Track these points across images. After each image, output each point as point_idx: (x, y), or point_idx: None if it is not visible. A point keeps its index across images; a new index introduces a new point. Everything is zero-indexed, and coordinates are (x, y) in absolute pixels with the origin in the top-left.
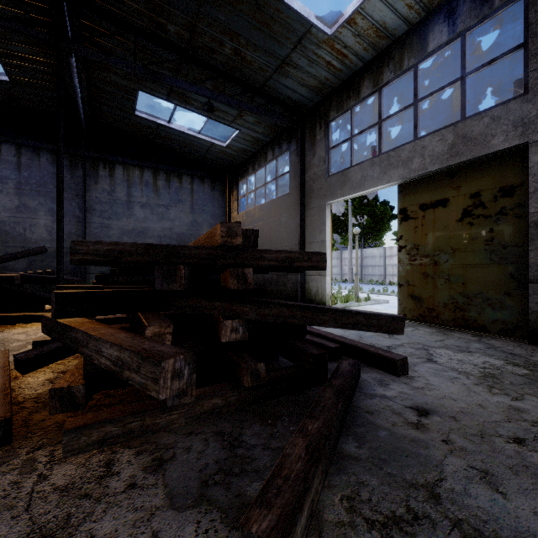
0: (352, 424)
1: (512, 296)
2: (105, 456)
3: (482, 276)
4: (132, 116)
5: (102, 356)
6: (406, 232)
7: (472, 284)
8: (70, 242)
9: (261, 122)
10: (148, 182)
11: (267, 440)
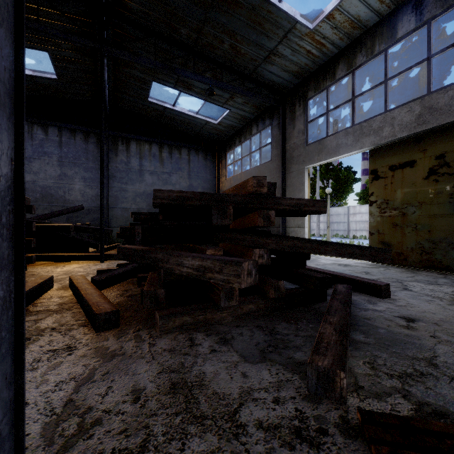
0: (356, 325)
1: None
2: (186, 336)
3: (446, 225)
4: (145, 102)
5: (183, 267)
6: (377, 189)
7: (438, 231)
8: (97, 202)
9: (248, 102)
10: (155, 154)
11: (296, 331)
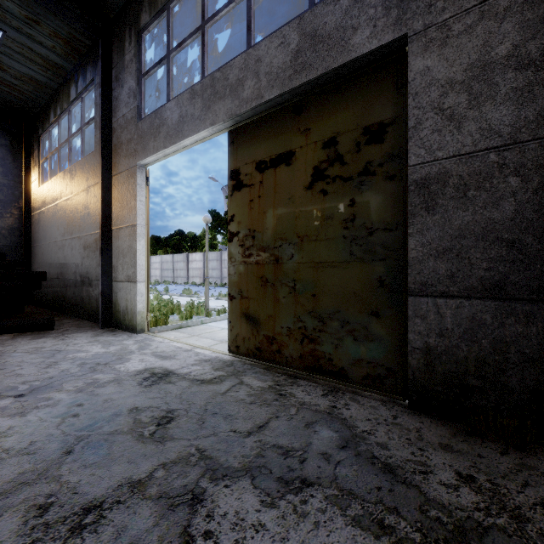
0: None
1: (382, 317)
2: None
3: (339, 283)
4: None
5: None
6: (239, 209)
7: (326, 296)
8: None
9: (40, 21)
10: None
11: None
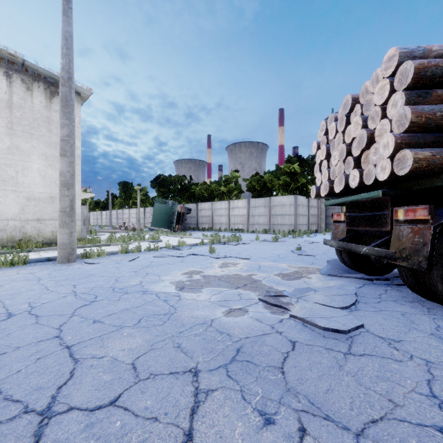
0: None
1: None
2: None
3: None
4: None
5: None
6: None
7: None
8: None
9: None
10: None
11: None
